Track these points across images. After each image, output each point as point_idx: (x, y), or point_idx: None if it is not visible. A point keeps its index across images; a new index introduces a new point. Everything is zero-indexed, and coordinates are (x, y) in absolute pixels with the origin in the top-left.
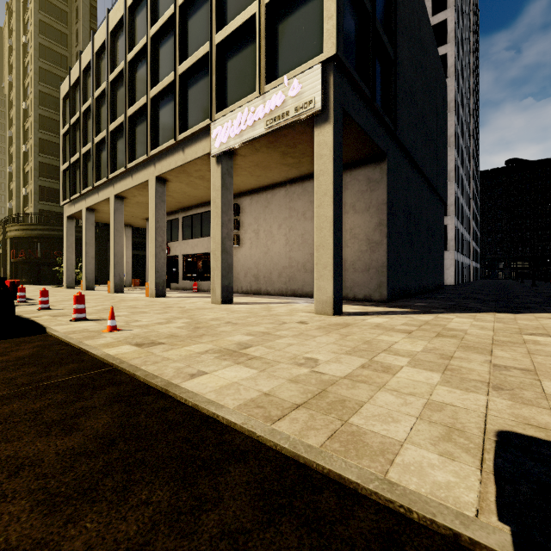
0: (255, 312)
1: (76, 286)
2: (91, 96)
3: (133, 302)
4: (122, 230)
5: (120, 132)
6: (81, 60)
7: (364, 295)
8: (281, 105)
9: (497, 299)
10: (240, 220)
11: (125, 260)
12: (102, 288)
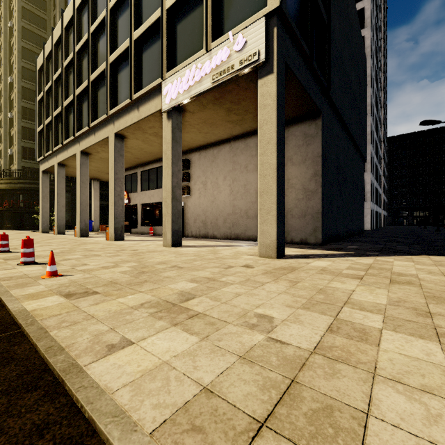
0: (201, 255)
1: (51, 231)
2: (61, 66)
3: (92, 245)
4: (87, 182)
5: (85, 95)
6: (53, 35)
7: (301, 239)
8: (226, 60)
9: (417, 242)
10: (190, 173)
11: (93, 209)
12: (72, 233)
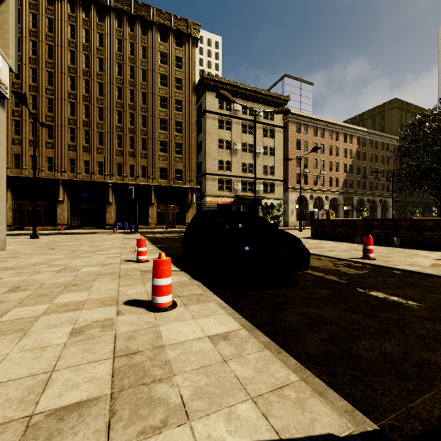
0: (8, 257)
1: None
2: None
3: None
4: None
5: None
6: None
7: None
8: None
9: None
10: None
11: None
12: None
